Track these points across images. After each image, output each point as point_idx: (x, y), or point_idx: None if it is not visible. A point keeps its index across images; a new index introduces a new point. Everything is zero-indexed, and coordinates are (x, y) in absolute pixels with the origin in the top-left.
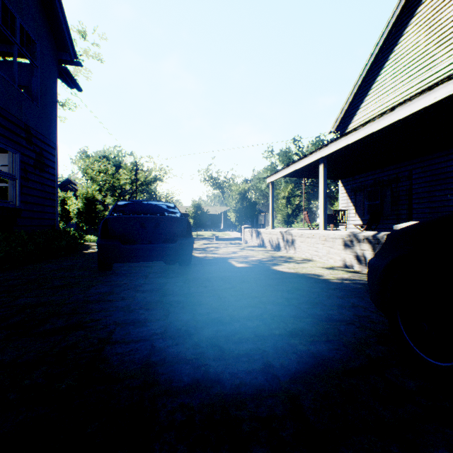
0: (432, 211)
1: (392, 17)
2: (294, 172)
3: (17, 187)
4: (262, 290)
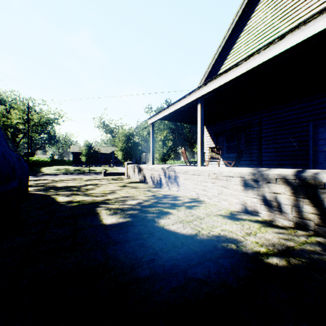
0: (277, 151)
1: None
2: (172, 115)
3: None
4: None
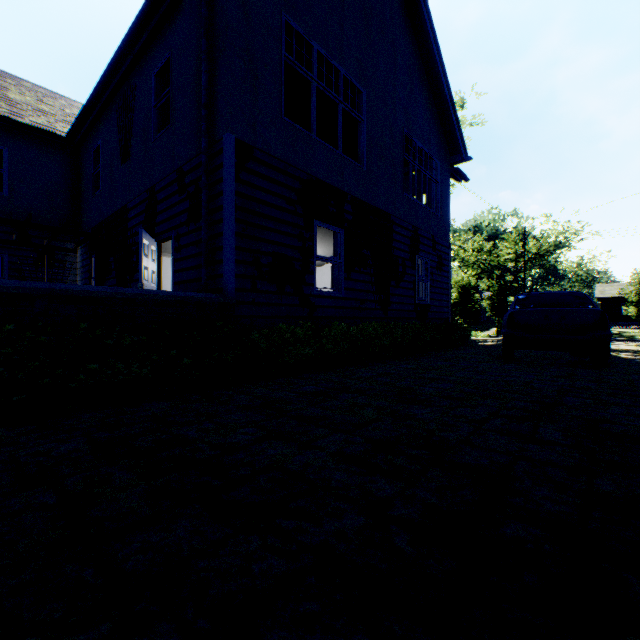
0: None
1: None
2: None
3: (427, 288)
4: None
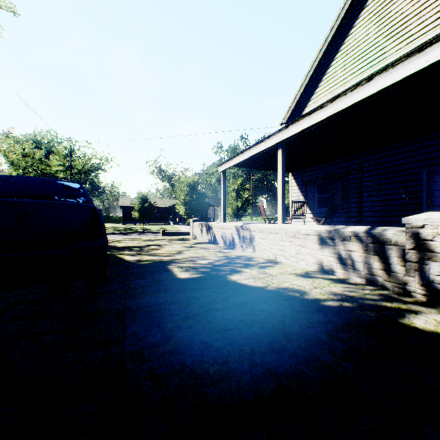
0: (382, 205)
1: (344, 7)
2: (248, 161)
3: None
4: (221, 346)
